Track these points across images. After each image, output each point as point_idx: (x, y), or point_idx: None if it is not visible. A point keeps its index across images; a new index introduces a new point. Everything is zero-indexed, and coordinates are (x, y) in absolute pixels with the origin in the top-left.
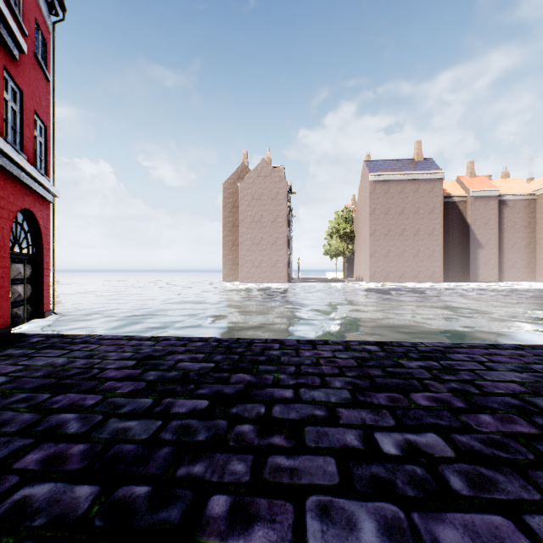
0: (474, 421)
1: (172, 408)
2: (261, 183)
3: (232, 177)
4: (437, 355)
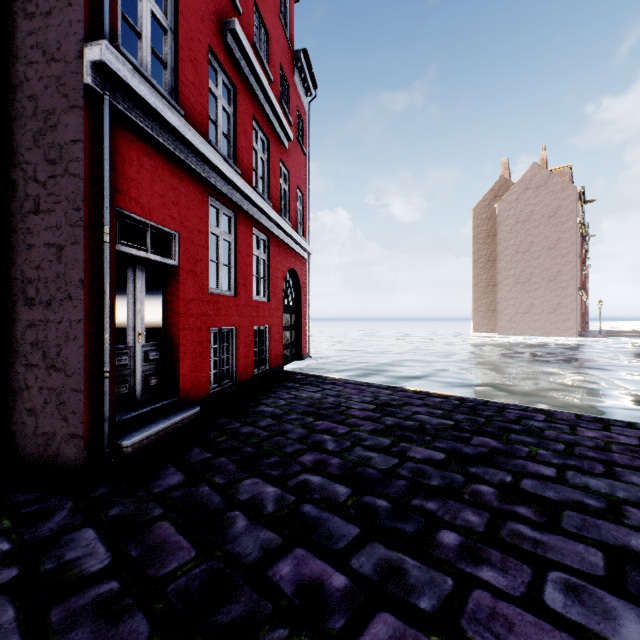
0: None
1: (408, 452)
2: (530, 198)
3: (485, 198)
4: None
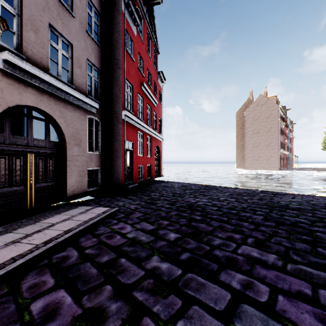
0: (250, 200)
1: (185, 191)
2: (259, 109)
3: (241, 108)
4: (281, 194)
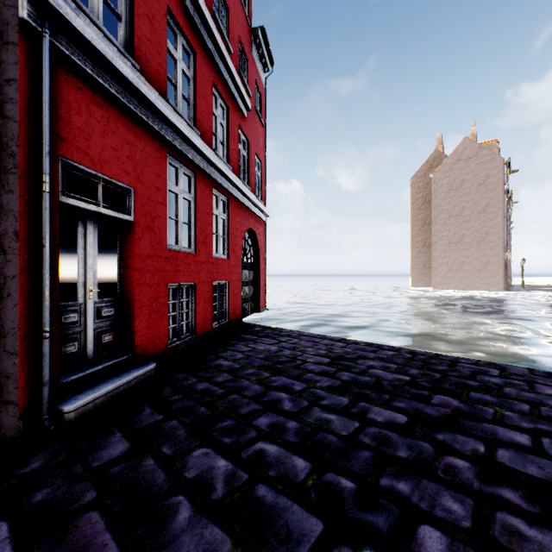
0: None
1: (368, 413)
2: (462, 168)
3: (421, 169)
4: None
